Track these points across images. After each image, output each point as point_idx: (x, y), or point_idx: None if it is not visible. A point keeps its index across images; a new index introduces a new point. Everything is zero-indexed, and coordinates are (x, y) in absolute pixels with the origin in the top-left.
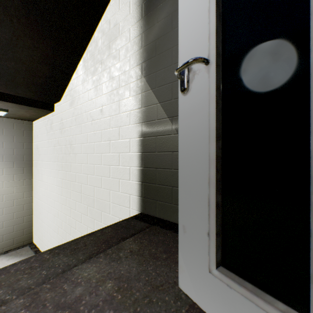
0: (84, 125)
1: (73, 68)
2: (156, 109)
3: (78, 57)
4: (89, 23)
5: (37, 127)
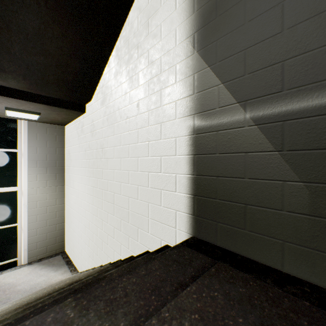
0: (117, 125)
1: (105, 61)
2: (216, 93)
3: (111, 47)
4: (123, 1)
5: (69, 132)
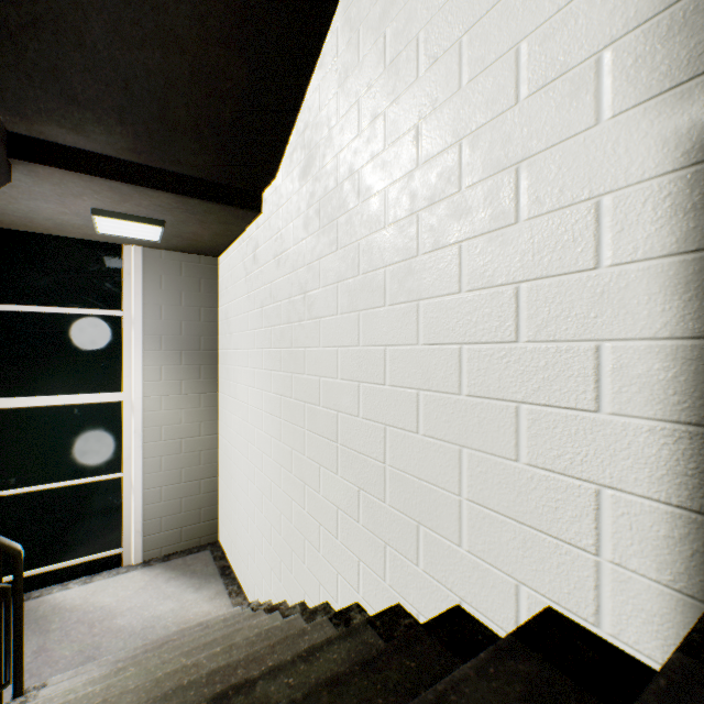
0: (347, 218)
1: (312, 52)
2: None
3: (329, 4)
4: None
5: (226, 269)
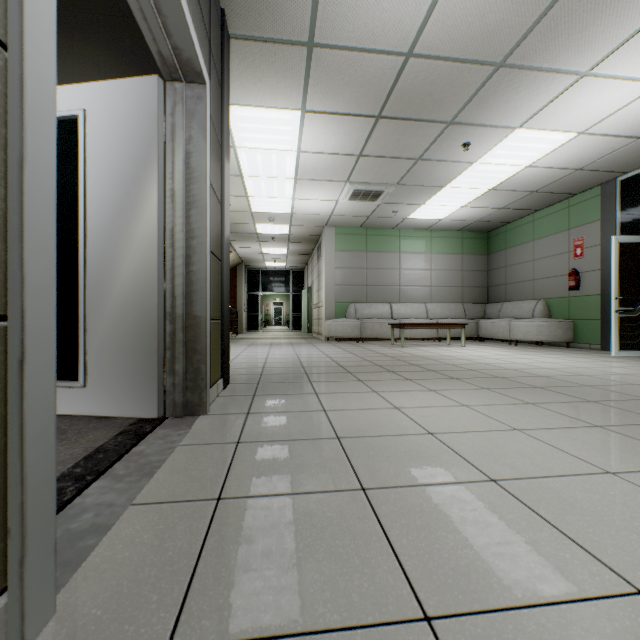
0: None
1: None
2: None
3: None
4: None
5: None
